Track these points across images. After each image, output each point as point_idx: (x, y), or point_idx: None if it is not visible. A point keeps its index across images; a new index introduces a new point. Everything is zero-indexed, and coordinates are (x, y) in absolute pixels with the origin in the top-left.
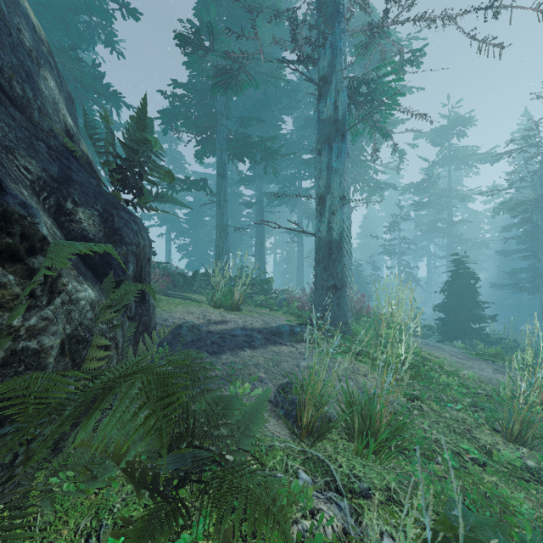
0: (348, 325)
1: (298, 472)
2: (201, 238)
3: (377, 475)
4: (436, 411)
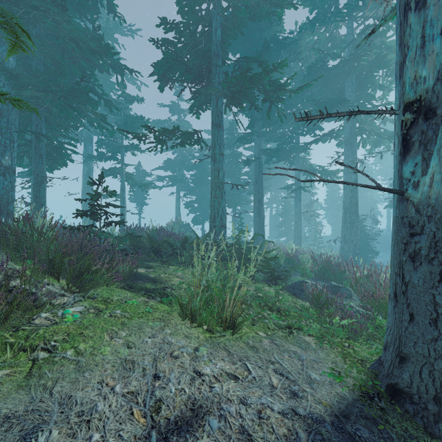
0: None
1: None
2: (205, 196)
3: None
4: None
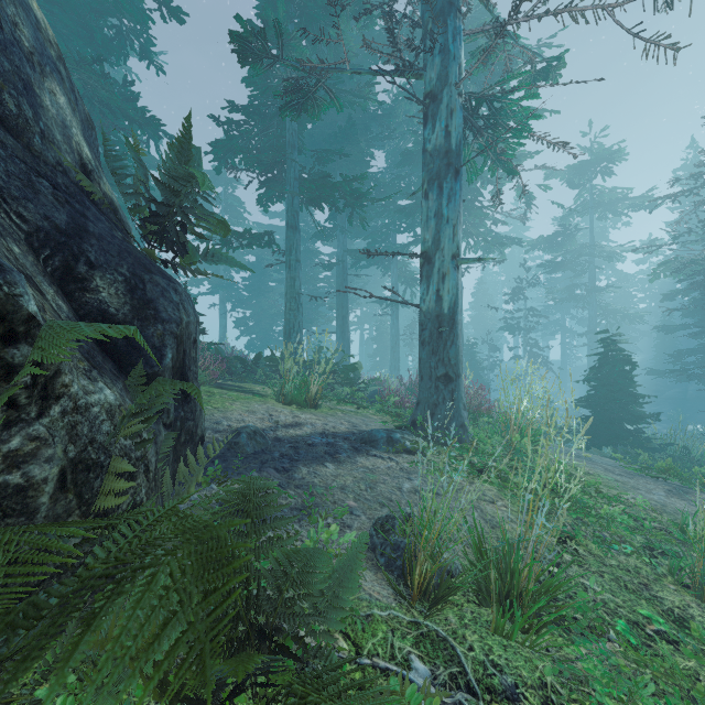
0: (464, 428)
1: (409, 658)
2: (265, 310)
3: (526, 662)
4: (597, 555)
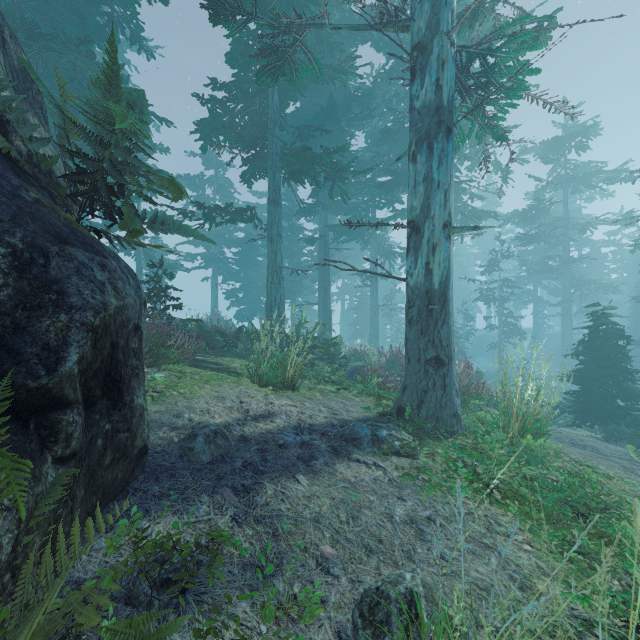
0: (457, 417)
1: None
2: (253, 282)
3: None
4: None
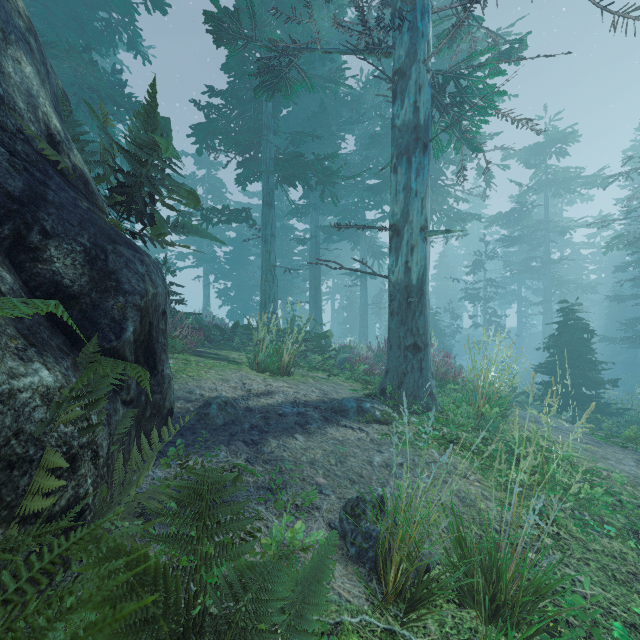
0: (432, 396)
1: None
2: (245, 281)
3: None
4: (579, 539)
